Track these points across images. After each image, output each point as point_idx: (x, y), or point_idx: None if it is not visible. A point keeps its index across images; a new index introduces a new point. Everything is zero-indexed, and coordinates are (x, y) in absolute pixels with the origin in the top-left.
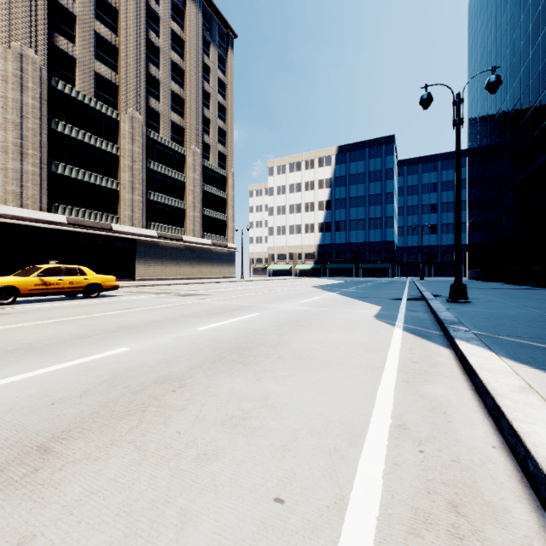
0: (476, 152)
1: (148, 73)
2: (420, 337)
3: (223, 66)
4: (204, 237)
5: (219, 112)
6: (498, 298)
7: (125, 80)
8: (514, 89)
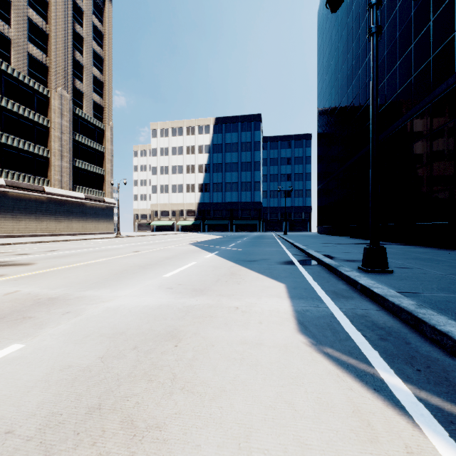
0: (324, 131)
1: None
2: None
3: (99, 14)
4: (75, 190)
5: (95, 60)
6: (395, 259)
7: None
8: (359, 75)
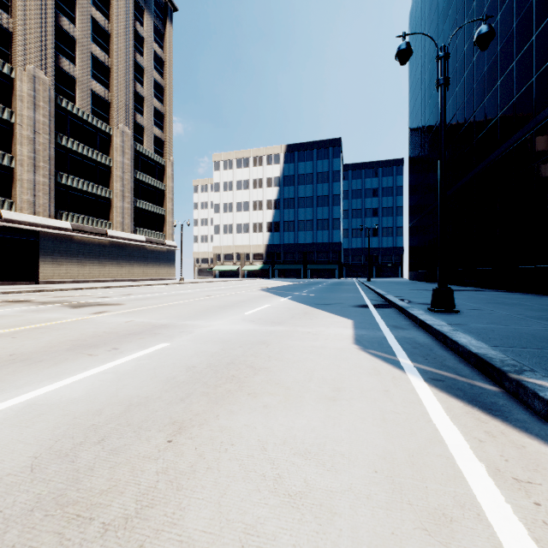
0: (417, 157)
1: (58, 26)
2: (481, 410)
3: (160, 39)
4: (136, 232)
5: (156, 91)
6: (474, 303)
7: (23, 27)
8: (457, 93)
